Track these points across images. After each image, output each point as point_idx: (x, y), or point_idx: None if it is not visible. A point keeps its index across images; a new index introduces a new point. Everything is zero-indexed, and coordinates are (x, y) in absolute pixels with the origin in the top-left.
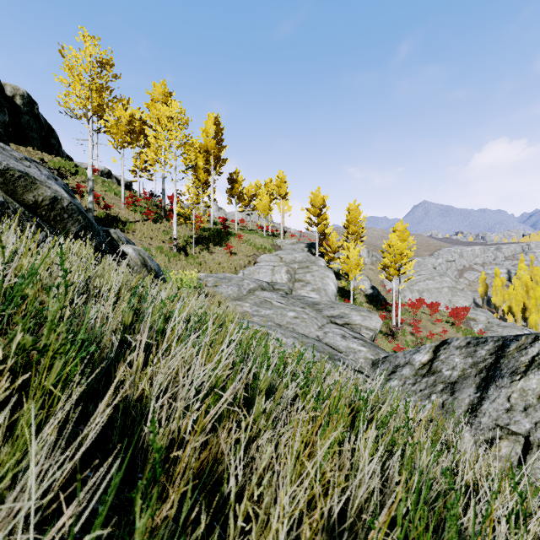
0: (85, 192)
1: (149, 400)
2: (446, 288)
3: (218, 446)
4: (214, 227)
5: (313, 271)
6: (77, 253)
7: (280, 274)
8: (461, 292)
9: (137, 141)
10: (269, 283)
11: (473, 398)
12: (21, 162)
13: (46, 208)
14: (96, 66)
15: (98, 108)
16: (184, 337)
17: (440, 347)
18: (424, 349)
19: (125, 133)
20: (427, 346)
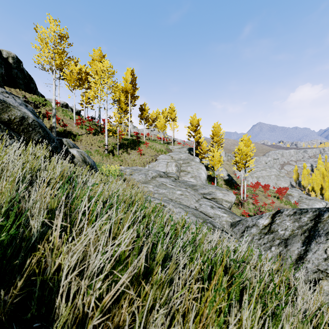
0: (51, 116)
1: (61, 277)
2: (273, 175)
3: (120, 317)
4: (131, 138)
5: (192, 165)
6: (35, 153)
7: (171, 167)
8: (282, 178)
9: (83, 85)
10: (164, 173)
11: (301, 250)
12: (2, 94)
13: (17, 124)
14: (57, 38)
15: (58, 64)
16: (101, 215)
17: (276, 214)
18: (265, 216)
19: (75, 80)
20: (267, 214)
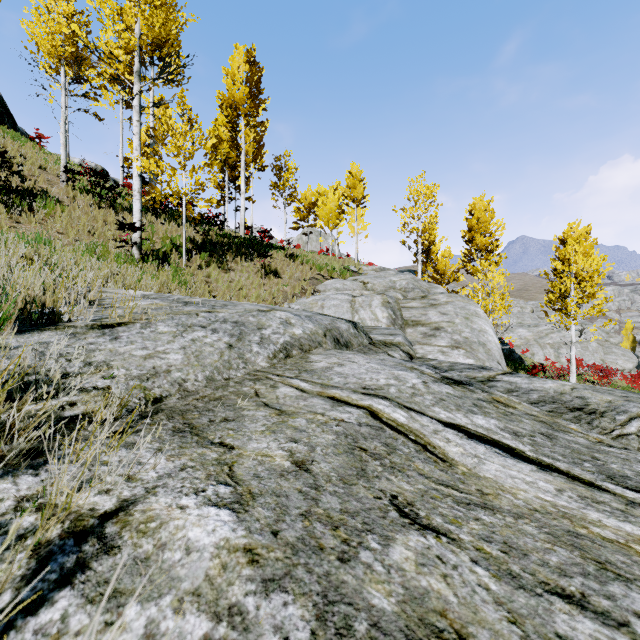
0: None
1: None
2: (594, 341)
3: None
4: (246, 237)
5: (440, 303)
6: None
7: (371, 309)
8: (617, 348)
9: (96, 67)
10: (357, 325)
11: None
12: None
13: None
14: None
15: None
16: None
17: None
18: None
19: (62, 39)
20: None
